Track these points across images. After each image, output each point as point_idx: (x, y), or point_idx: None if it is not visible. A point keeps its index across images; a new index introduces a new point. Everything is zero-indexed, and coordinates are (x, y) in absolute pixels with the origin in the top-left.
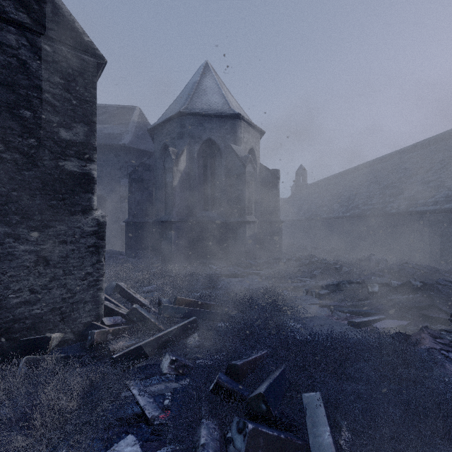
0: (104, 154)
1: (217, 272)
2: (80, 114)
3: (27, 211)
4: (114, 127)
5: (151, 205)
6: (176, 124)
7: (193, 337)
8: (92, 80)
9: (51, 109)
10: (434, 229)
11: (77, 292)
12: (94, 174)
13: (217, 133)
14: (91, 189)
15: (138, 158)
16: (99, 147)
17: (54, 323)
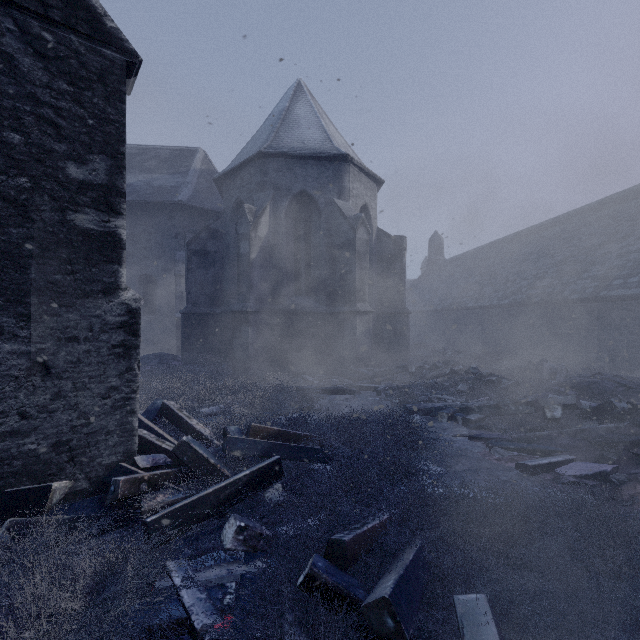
0: (153, 216)
1: (314, 385)
2: (100, 141)
3: (16, 290)
4: (167, 177)
5: (219, 289)
6: (254, 170)
7: (274, 489)
8: (118, 89)
9: (54, 131)
10: (639, 324)
11: (95, 417)
12: (122, 235)
13: (315, 183)
14: (117, 258)
15: (201, 221)
16: (145, 206)
17: (58, 464)
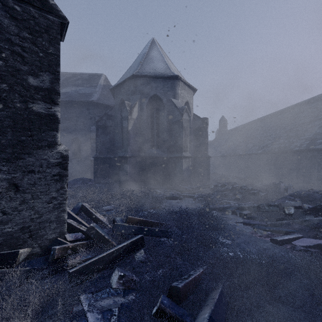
0: (79, 108)
1: (161, 195)
2: (46, 65)
3: (0, 145)
4: (86, 88)
5: (112, 145)
6: (130, 84)
7: (139, 253)
8: (56, 37)
9: (21, 59)
10: None
11: (43, 213)
12: (58, 115)
13: (161, 90)
14: (55, 128)
15: (103, 111)
16: (75, 103)
17: (23, 239)
